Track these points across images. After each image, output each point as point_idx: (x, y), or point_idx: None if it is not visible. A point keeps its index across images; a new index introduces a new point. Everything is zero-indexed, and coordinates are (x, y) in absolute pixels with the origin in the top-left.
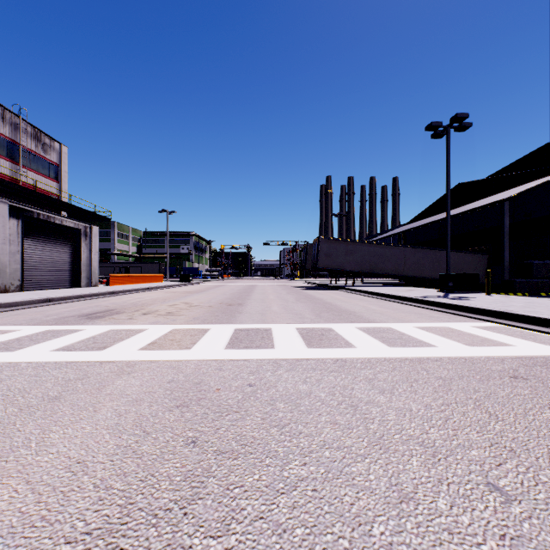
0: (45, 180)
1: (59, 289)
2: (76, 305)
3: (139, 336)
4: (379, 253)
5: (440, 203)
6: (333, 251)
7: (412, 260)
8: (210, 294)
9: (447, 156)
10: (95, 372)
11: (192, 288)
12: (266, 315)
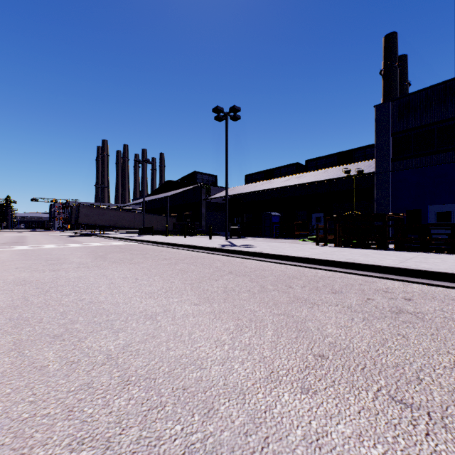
0: None
1: None
2: None
3: None
4: (120, 215)
5: (161, 188)
6: (90, 213)
7: (139, 220)
8: None
9: (143, 175)
10: None
11: None
12: (41, 244)
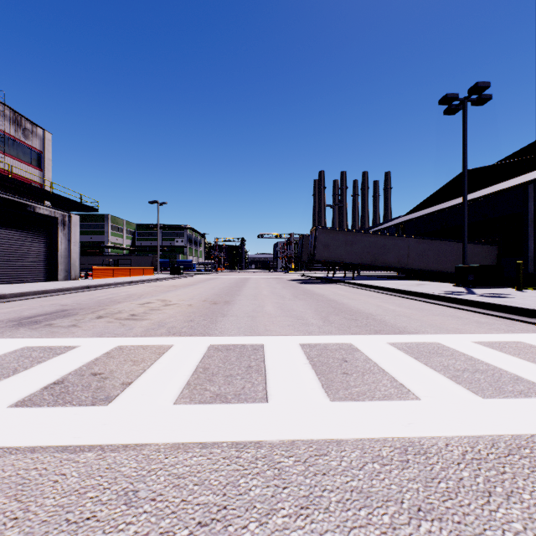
0: (26, 167)
1: (32, 282)
2: (28, 303)
3: (50, 364)
4: (381, 244)
5: (442, 192)
6: (332, 242)
7: (416, 252)
8: (197, 288)
9: (463, 133)
10: None
11: (180, 281)
12: (258, 320)
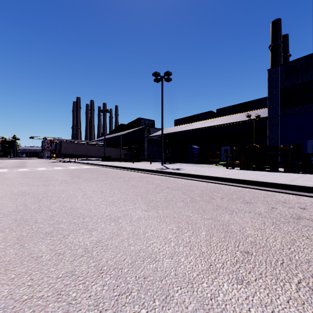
0: None
1: None
2: None
3: (0, 170)
4: (88, 148)
5: (116, 129)
6: (68, 146)
7: (101, 151)
8: (3, 165)
9: (104, 120)
10: (4, 172)
11: None
12: (36, 167)
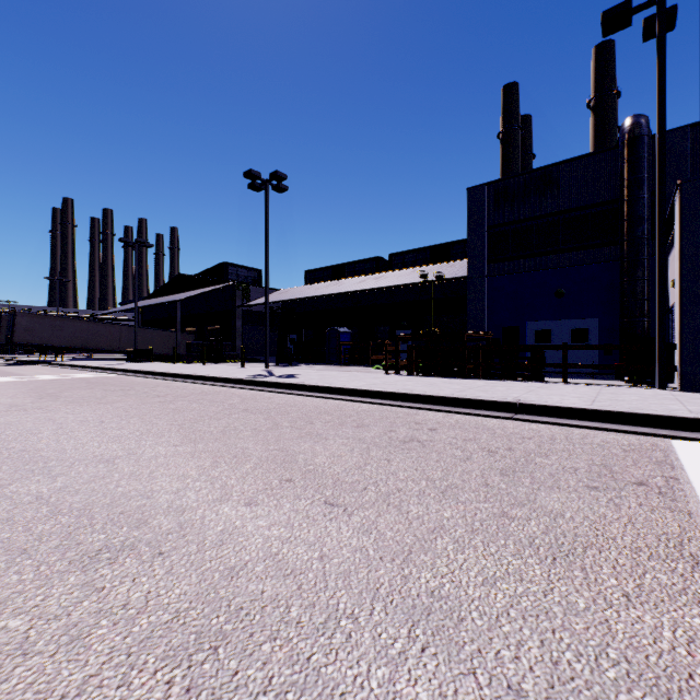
0: None
1: None
2: None
3: None
4: (93, 330)
5: (169, 286)
6: (36, 326)
7: (128, 337)
8: None
9: (135, 264)
10: None
11: None
12: None
